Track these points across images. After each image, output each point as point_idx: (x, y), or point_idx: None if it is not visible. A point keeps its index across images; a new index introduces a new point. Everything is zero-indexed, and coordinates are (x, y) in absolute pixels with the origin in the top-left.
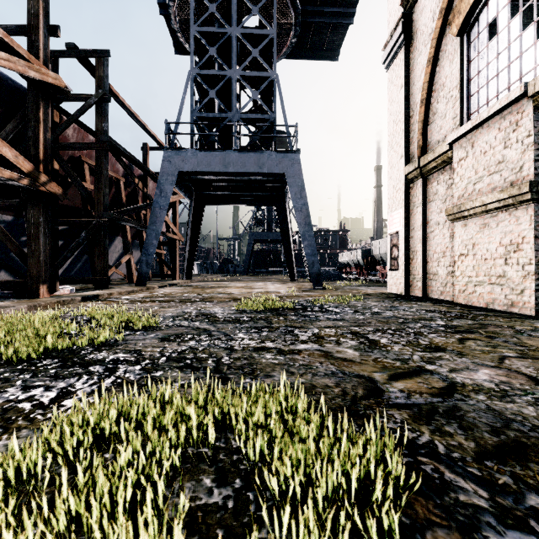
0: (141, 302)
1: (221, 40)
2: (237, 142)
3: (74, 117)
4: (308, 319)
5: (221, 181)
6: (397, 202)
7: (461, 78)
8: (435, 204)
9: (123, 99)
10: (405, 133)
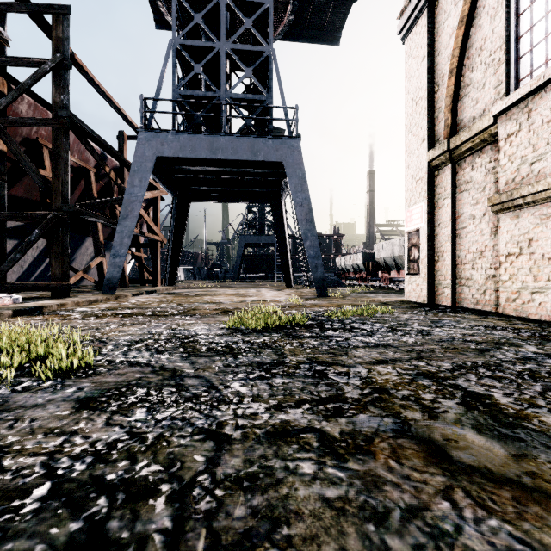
0: (97, 317)
1: (209, 7)
2: (228, 129)
3: (24, 86)
4: (336, 345)
5: (209, 173)
6: (418, 194)
7: (508, 36)
8: (469, 194)
9: (92, 74)
10: (428, 112)
